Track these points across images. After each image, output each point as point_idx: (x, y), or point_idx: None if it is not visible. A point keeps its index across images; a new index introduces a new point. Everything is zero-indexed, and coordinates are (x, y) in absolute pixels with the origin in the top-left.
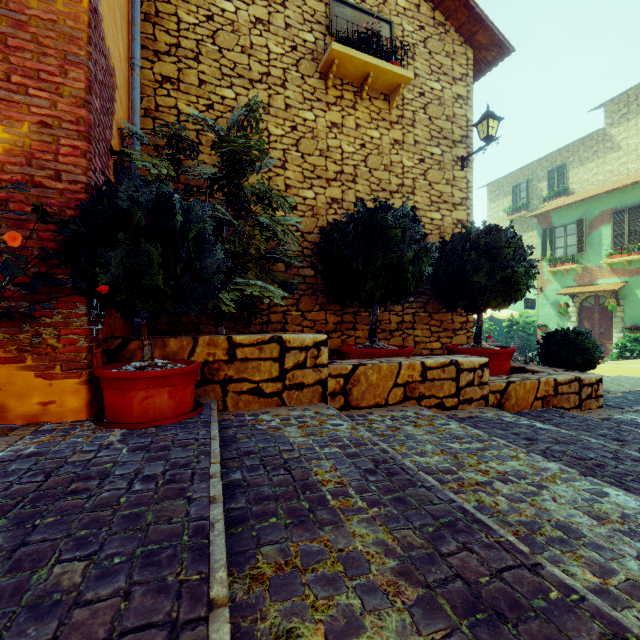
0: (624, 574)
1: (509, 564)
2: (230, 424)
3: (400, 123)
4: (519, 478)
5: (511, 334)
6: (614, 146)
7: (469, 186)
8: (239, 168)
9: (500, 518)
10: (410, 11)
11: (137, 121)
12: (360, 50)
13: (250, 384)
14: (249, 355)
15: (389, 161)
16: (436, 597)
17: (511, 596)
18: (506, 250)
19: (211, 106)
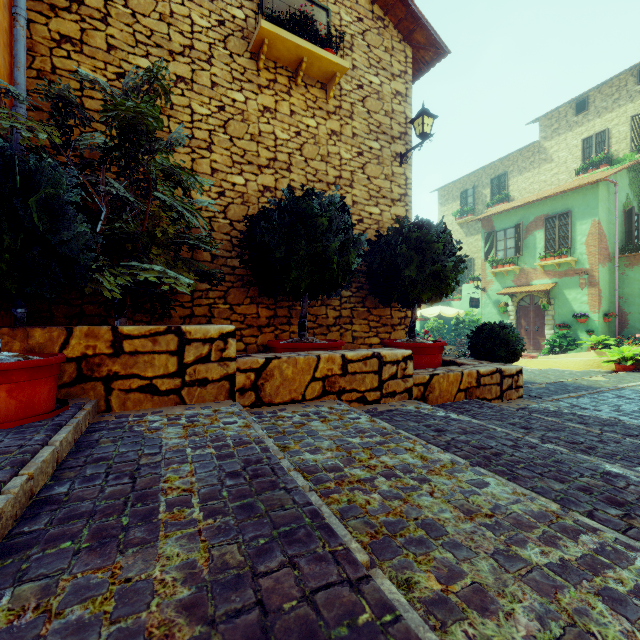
0: (471, 577)
1: (331, 580)
2: (103, 427)
3: (338, 114)
4: (405, 472)
5: (458, 332)
6: (547, 158)
7: (408, 183)
8: (133, 137)
9: (365, 519)
10: (348, 1)
11: (21, 80)
12: (293, 33)
13: (141, 381)
14: (140, 348)
15: (326, 152)
16: (213, 638)
17: (311, 625)
18: (436, 245)
19: (122, 75)
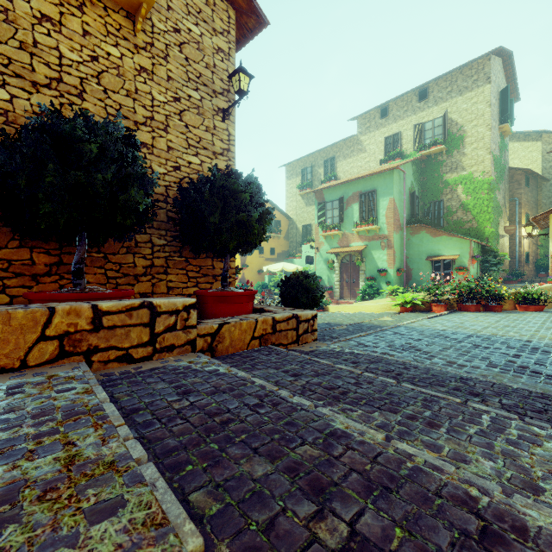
0: None
1: None
2: None
3: (149, 51)
4: None
5: None
6: (363, 149)
7: (231, 139)
8: None
9: None
10: None
11: None
12: None
13: None
14: None
15: (134, 88)
16: None
17: None
18: (244, 195)
19: None
